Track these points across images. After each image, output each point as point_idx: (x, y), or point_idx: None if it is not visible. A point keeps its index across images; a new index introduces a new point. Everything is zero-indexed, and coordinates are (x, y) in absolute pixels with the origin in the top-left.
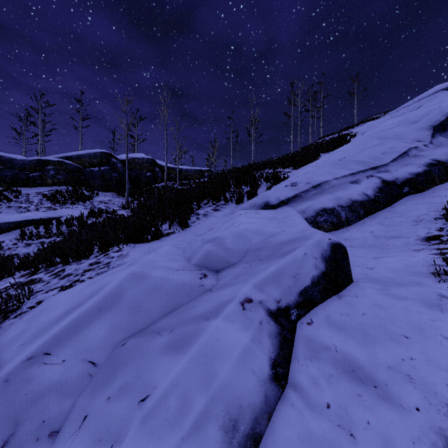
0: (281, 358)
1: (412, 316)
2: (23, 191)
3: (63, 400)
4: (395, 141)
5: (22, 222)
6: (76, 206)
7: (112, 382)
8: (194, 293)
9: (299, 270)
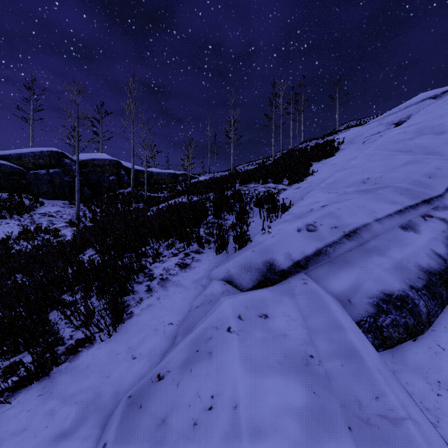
0: None
1: None
2: None
3: None
4: (432, 157)
5: None
6: (7, 222)
7: None
8: None
9: None
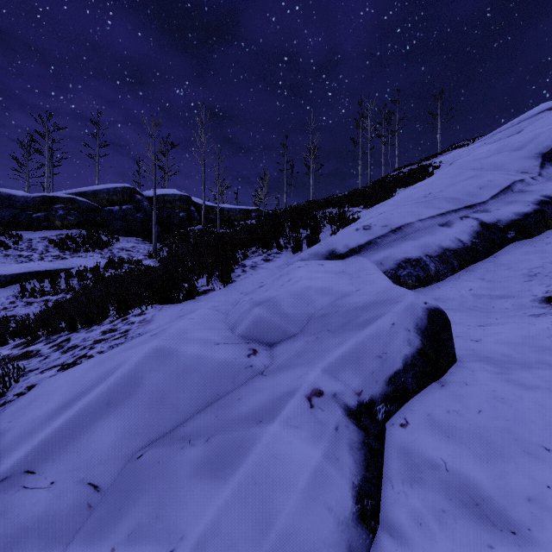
0: (368, 484)
1: (551, 415)
2: (24, 236)
3: (46, 549)
4: (495, 172)
5: (21, 275)
6: (91, 255)
7: (119, 521)
8: (241, 378)
9: (386, 347)
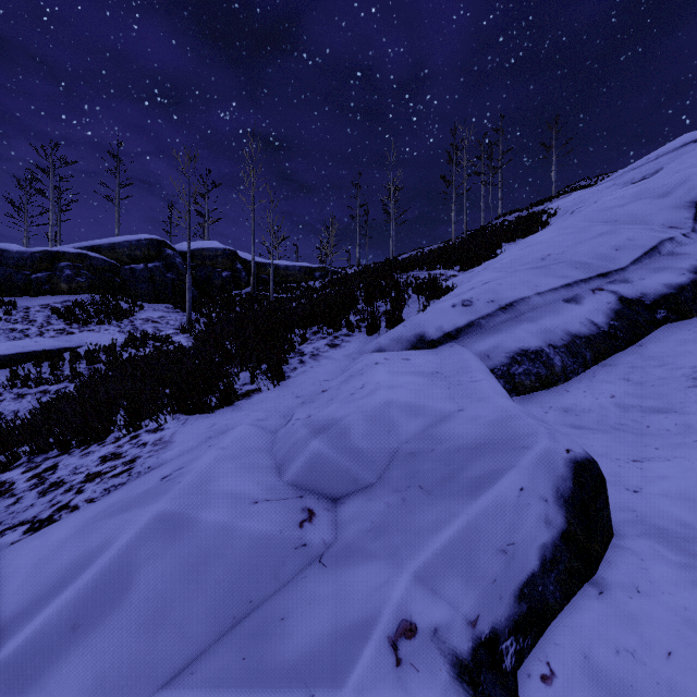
0: None
1: None
2: (20, 303)
3: None
4: (634, 227)
5: (13, 357)
6: (106, 328)
7: None
8: (287, 568)
9: (512, 533)
